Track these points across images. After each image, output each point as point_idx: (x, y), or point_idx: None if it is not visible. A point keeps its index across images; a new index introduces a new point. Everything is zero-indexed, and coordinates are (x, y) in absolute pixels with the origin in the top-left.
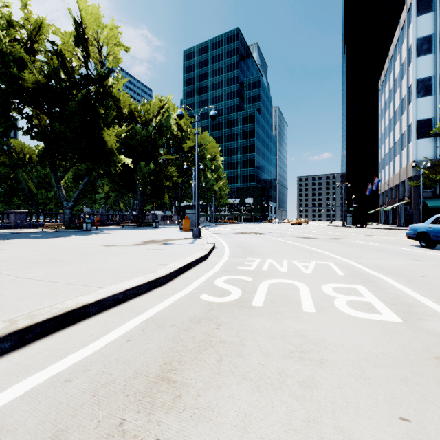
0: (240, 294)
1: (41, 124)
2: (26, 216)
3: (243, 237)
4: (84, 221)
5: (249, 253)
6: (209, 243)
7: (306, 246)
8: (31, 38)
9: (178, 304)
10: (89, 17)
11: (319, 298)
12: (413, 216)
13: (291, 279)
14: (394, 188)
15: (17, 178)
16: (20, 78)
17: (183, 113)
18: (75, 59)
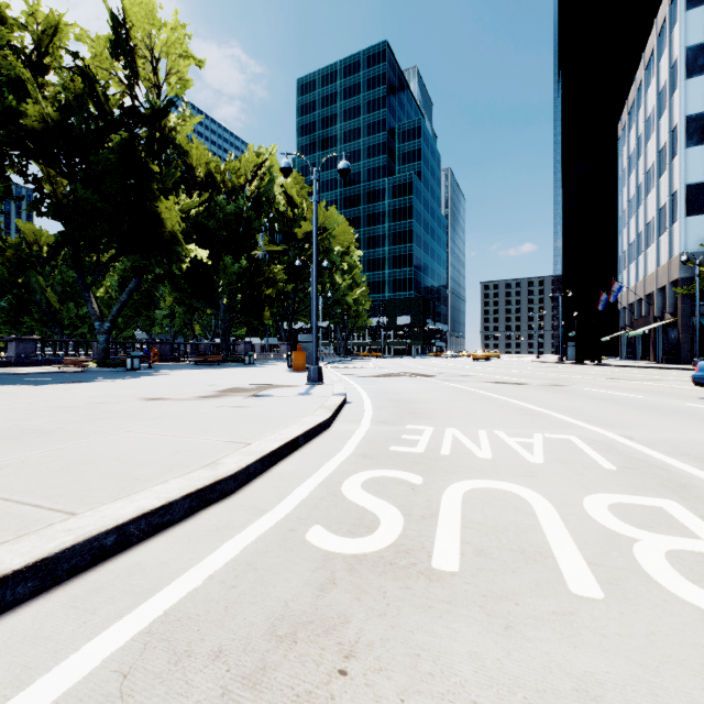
0: (400, 527)
1: (58, 193)
2: (35, 345)
3: (396, 382)
4: (129, 354)
5: (410, 414)
6: (336, 393)
7: (512, 400)
8: (40, 47)
9: (249, 562)
10: (136, 12)
11: (590, 539)
12: (680, 346)
13: (506, 479)
14: (645, 298)
15: (29, 284)
16: (19, 114)
17: (291, 164)
18: (115, 83)
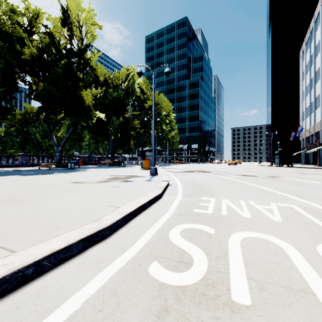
0: (206, 265)
1: (39, 89)
2: (30, 157)
3: (192, 175)
4: (69, 162)
5: (202, 191)
6: (163, 180)
7: (253, 184)
8: (30, 23)
9: (112, 289)
10: (72, 6)
11: None
12: None
13: (263, 231)
14: (315, 134)
15: (28, 131)
16: (21, 54)
17: (142, 70)
18: (63, 39)
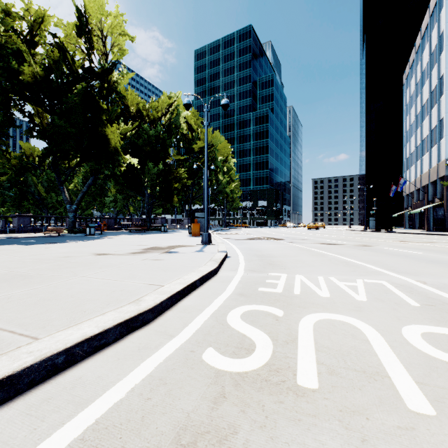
0: (270, 350)
1: (43, 123)
2: (30, 220)
3: (259, 243)
4: (88, 225)
5: (270, 265)
6: (220, 251)
7: (337, 255)
8: (32, 30)
9: (161, 378)
10: (92, 7)
11: (413, 362)
12: (446, 220)
13: (342, 313)
14: (421, 189)
15: (27, 181)
16: (19, 73)
17: (190, 102)
18: (79, 53)
